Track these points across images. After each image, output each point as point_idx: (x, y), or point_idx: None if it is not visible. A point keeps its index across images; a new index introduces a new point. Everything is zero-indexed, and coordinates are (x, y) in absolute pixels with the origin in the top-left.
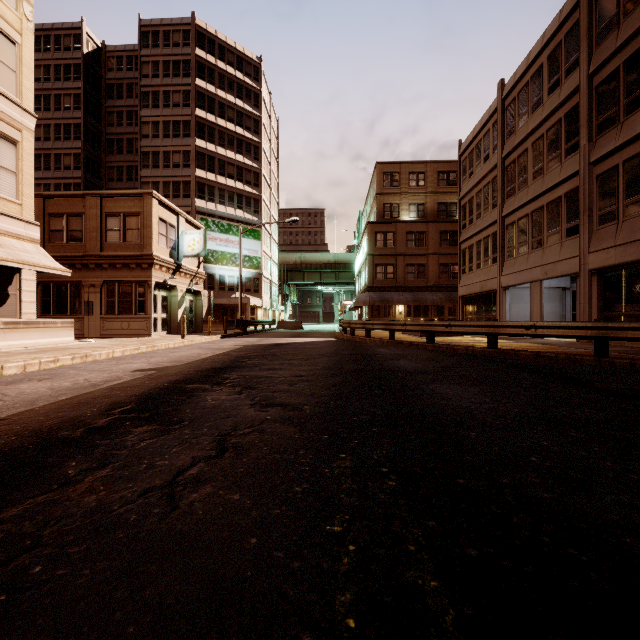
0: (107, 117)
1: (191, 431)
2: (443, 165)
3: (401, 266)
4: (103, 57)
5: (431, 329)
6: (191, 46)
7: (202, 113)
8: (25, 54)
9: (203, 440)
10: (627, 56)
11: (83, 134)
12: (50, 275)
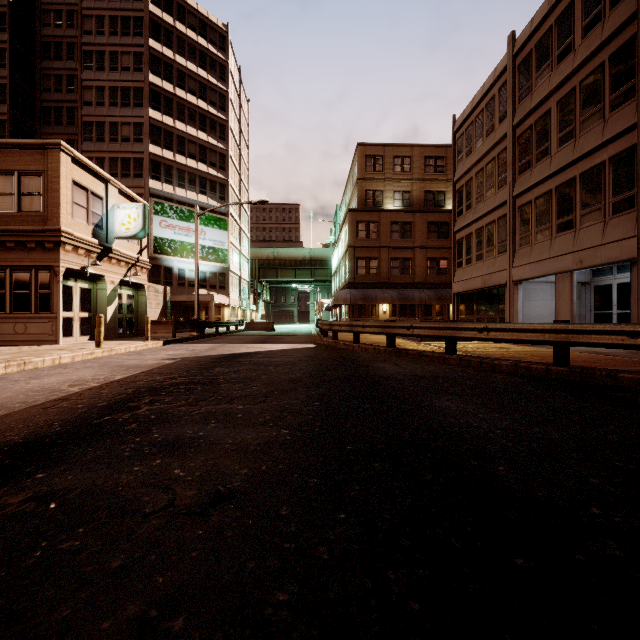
0: (42, 81)
1: None
2: (430, 149)
3: (385, 260)
4: (37, 9)
5: (454, 334)
6: (143, 1)
7: (157, 80)
8: None
9: None
10: None
11: (9, 97)
12: None
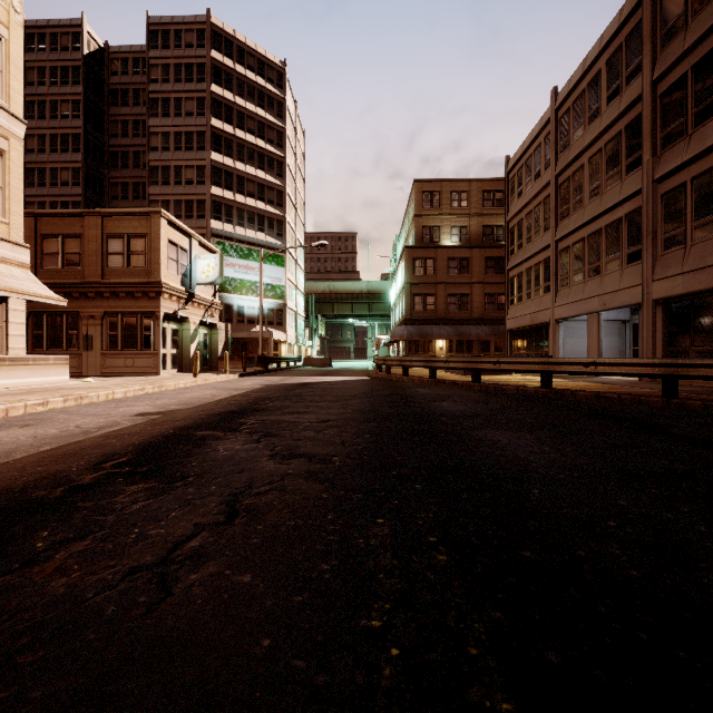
0: (110, 127)
1: (196, 490)
2: (489, 184)
3: (442, 296)
4: (106, 59)
5: (477, 366)
6: (206, 47)
7: (218, 123)
8: (13, 51)
9: (210, 501)
10: (696, 60)
11: (83, 146)
12: (43, 305)
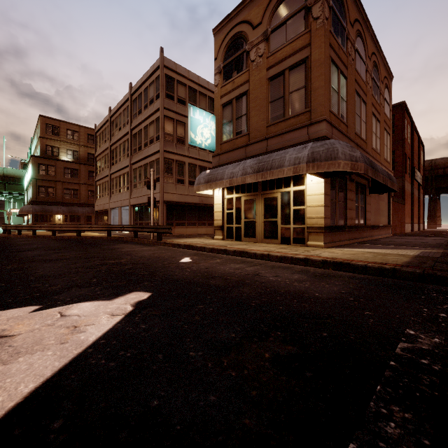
0: None
1: None
2: (91, 131)
3: (60, 189)
4: None
5: (54, 229)
6: None
7: None
8: None
9: None
10: (138, 130)
11: None
12: None
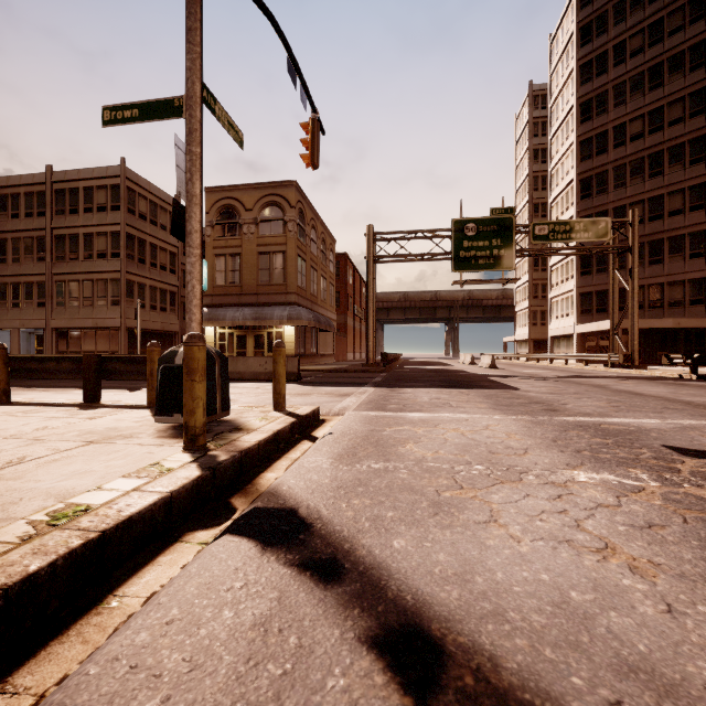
0: None
1: None
2: None
3: None
4: None
5: None
6: None
7: None
8: None
9: None
10: (70, 233)
11: None
12: None
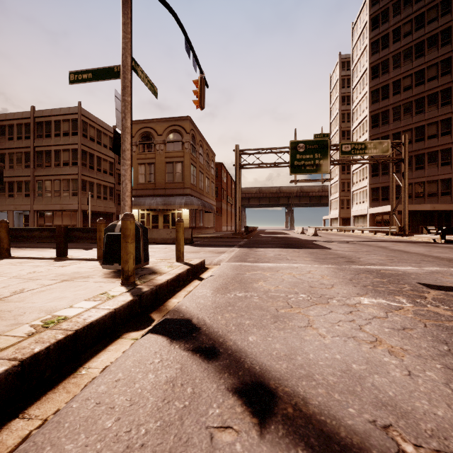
0: None
1: None
2: None
3: None
4: None
5: None
6: None
7: None
8: None
9: None
10: (46, 150)
11: None
12: None
